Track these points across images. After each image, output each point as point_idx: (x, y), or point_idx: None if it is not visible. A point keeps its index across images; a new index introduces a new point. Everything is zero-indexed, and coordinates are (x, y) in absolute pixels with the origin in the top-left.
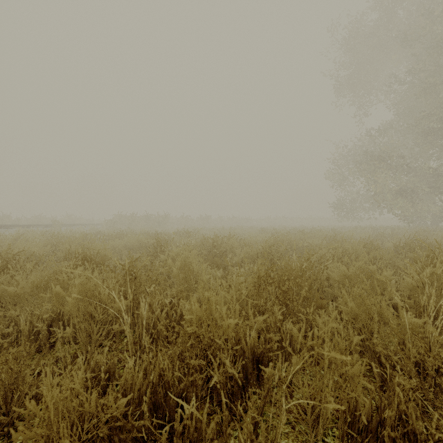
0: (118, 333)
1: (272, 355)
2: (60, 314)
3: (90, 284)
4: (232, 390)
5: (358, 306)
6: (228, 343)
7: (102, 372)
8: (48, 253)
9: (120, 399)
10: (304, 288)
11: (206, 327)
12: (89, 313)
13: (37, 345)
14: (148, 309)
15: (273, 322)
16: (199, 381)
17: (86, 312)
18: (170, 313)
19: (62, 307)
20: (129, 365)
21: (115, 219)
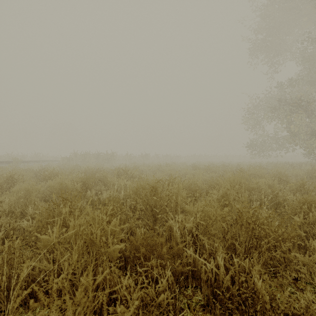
0: None
1: None
2: None
3: None
4: None
5: None
6: None
7: None
8: None
9: None
10: None
11: None
12: None
13: None
14: None
15: None
16: None
17: None
18: None
19: None
20: None
21: (72, 156)
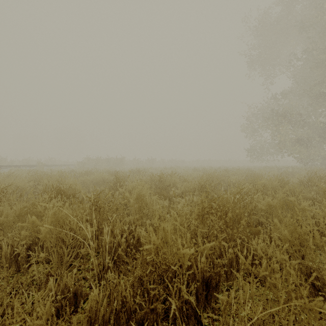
0: (85, 255)
1: (219, 278)
2: (37, 238)
3: (61, 214)
4: (187, 312)
5: (290, 234)
6: (181, 268)
7: (71, 293)
8: (32, 187)
9: (85, 325)
10: (244, 218)
11: (162, 253)
12: (61, 238)
13: (11, 271)
14: (110, 234)
15: (217, 247)
16: (159, 309)
17: (59, 237)
18: (129, 238)
19: (37, 234)
20: (94, 293)
21: (85, 161)
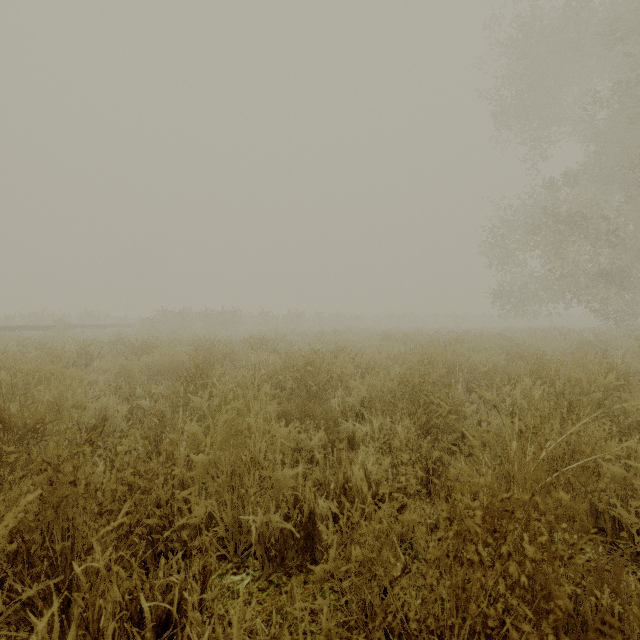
0: None
1: None
2: None
3: None
4: None
5: None
6: None
7: None
8: None
9: None
10: None
11: None
12: None
13: None
14: None
15: None
16: None
17: None
18: None
19: None
20: None
21: (158, 317)
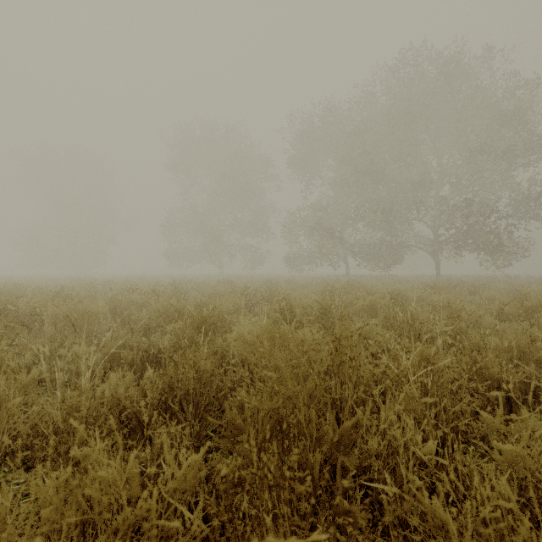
0: None
1: None
2: None
3: None
4: None
5: None
6: None
7: None
8: None
9: None
10: None
11: None
12: None
13: None
14: None
15: None
16: None
17: None
18: None
19: None
20: None
21: None
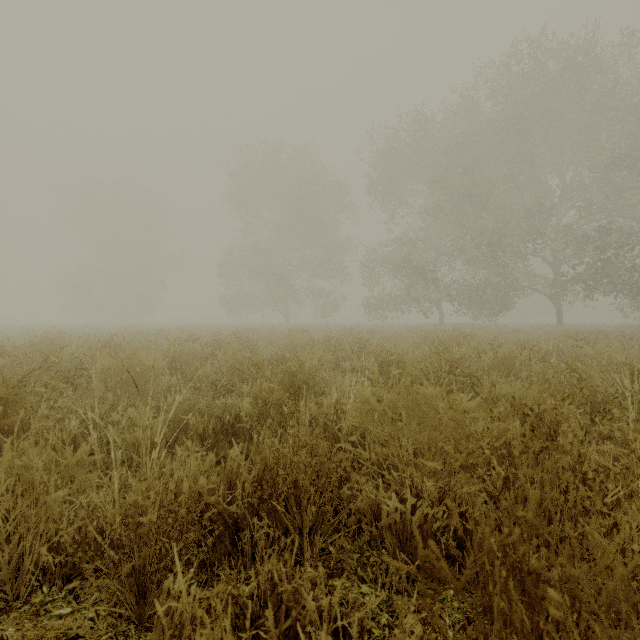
0: None
1: None
2: None
3: None
4: None
5: None
6: None
7: None
8: None
9: None
10: None
11: None
12: None
13: None
14: None
15: None
16: None
17: None
18: None
19: None
20: None
21: None
